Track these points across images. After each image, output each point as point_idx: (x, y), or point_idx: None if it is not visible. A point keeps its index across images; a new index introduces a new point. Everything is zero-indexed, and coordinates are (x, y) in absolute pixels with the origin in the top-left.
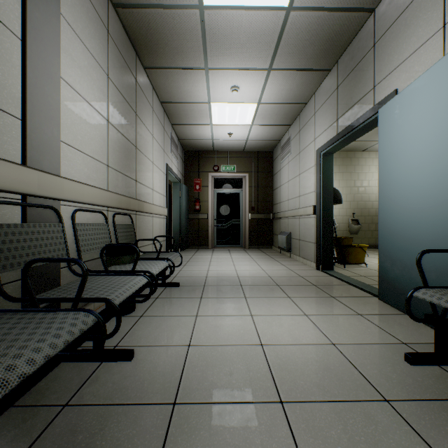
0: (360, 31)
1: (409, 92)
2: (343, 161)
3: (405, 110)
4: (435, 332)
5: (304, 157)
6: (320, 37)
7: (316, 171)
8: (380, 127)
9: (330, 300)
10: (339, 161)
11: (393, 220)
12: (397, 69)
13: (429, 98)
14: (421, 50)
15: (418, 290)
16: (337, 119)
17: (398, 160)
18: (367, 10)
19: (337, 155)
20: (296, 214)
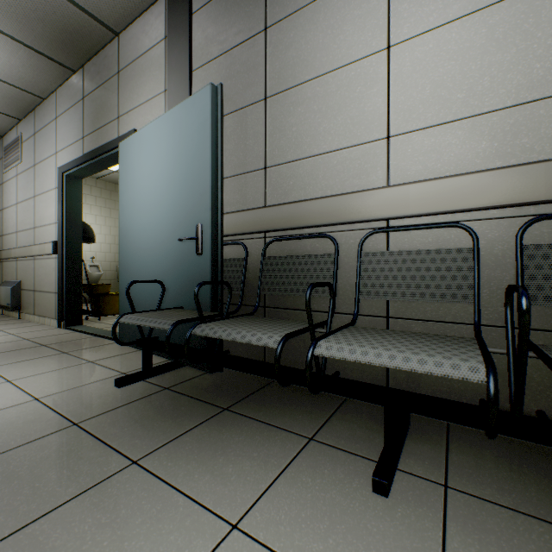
0: (107, 47)
1: (141, 136)
2: (111, 195)
3: (139, 152)
4: (144, 352)
5: (42, 173)
6: (52, 19)
7: (59, 196)
8: (121, 161)
9: (59, 357)
10: (107, 193)
11: (130, 259)
12: (137, 110)
13: (153, 148)
14: (152, 102)
15: (124, 316)
16: (84, 137)
17: (134, 200)
18: (111, 29)
19: (104, 186)
20: (30, 253)
